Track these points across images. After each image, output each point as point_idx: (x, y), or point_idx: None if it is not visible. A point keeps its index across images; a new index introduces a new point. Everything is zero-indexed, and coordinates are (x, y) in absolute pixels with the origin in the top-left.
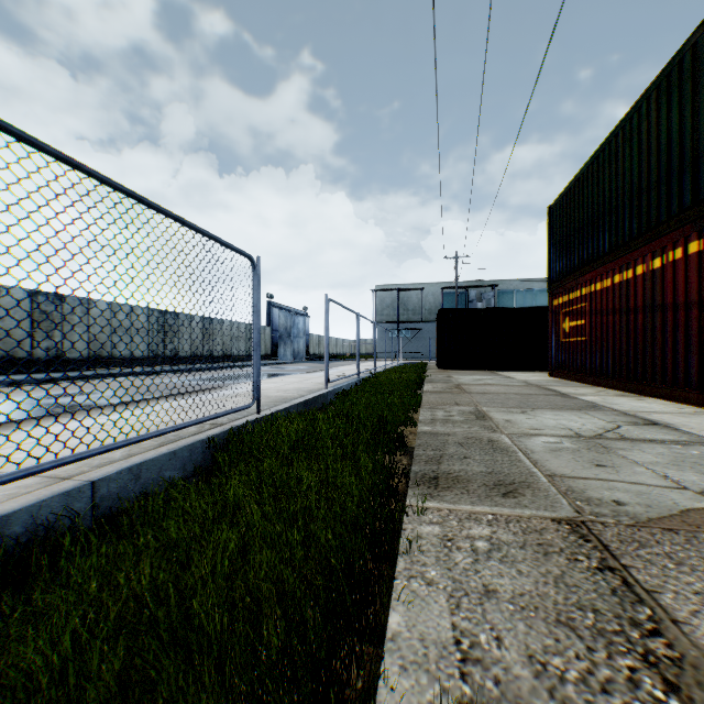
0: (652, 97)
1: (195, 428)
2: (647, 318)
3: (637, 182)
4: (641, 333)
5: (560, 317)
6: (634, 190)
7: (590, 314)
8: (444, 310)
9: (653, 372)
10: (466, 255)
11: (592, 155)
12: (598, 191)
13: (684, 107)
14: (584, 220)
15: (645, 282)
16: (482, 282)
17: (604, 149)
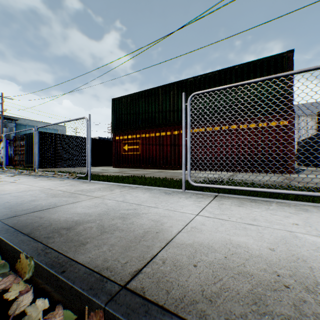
0: (176, 86)
1: (230, 198)
2: (172, 147)
3: (169, 107)
4: (170, 152)
5: (122, 144)
6: (167, 109)
7: (142, 144)
8: (44, 132)
9: (175, 163)
10: (11, 98)
11: (145, 90)
12: (149, 104)
13: (188, 94)
14: (140, 111)
15: (171, 137)
16: (4, 115)
17: (152, 90)
